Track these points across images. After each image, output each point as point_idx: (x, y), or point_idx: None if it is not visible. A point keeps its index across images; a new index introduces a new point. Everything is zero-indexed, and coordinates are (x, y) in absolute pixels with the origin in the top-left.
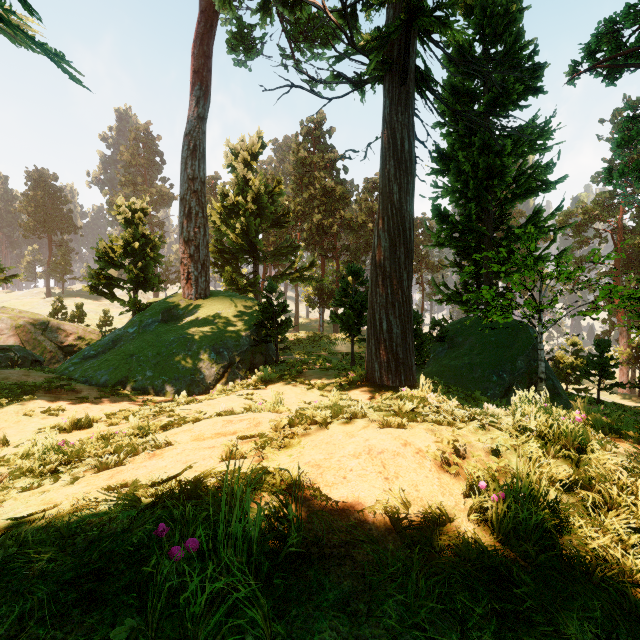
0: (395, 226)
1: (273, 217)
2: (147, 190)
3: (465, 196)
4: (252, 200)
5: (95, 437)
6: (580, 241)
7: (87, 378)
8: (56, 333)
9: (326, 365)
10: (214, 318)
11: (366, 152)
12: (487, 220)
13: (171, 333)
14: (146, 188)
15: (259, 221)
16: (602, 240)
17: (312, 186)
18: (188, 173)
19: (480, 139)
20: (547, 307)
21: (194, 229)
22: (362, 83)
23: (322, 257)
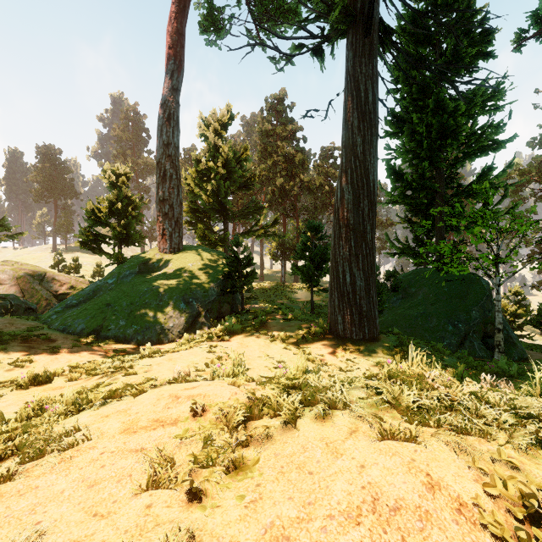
0: (359, 178)
1: (240, 180)
2: (135, 161)
3: (418, 156)
4: (222, 165)
5: (33, 405)
6: (516, 200)
7: (65, 326)
8: (51, 283)
9: (289, 315)
10: (185, 270)
11: (327, 111)
12: (439, 178)
13: (145, 284)
14: (134, 159)
15: (228, 184)
16: (537, 199)
17: (275, 154)
18: (163, 139)
19: (434, 101)
20: (508, 259)
21: (168, 189)
22: (322, 51)
23: (284, 216)
